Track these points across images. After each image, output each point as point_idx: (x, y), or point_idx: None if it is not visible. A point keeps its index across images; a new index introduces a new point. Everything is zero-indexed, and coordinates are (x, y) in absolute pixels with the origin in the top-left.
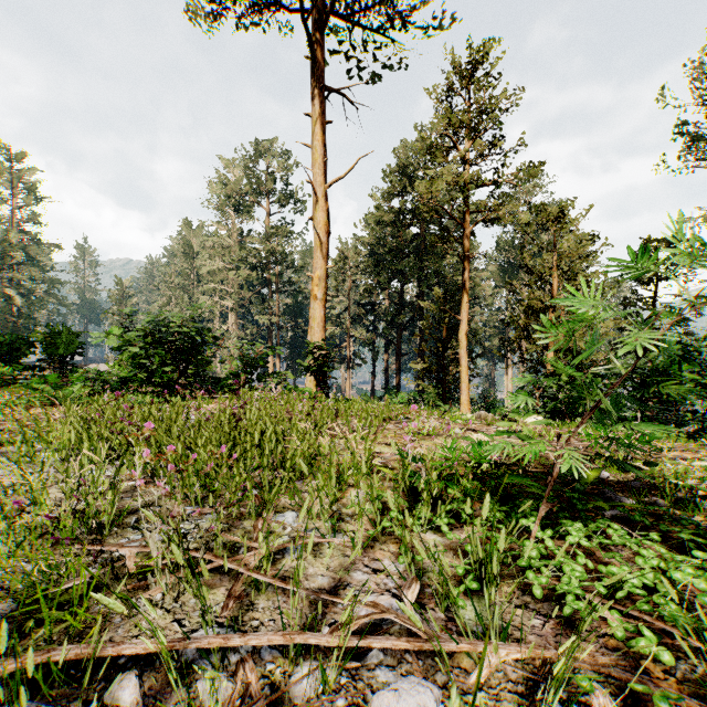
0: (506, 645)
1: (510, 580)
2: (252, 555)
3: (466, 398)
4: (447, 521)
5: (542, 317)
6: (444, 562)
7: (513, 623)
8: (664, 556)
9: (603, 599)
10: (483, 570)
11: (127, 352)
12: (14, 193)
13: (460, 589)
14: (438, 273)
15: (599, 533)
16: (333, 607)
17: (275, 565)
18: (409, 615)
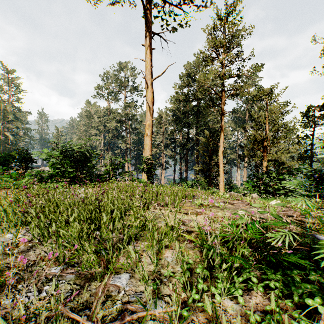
0: None
1: None
2: None
3: (222, 184)
4: (242, 293)
5: None
6: None
7: None
8: None
9: None
10: None
11: (51, 162)
12: (10, 88)
13: None
14: (205, 123)
15: None
16: None
17: None
18: None
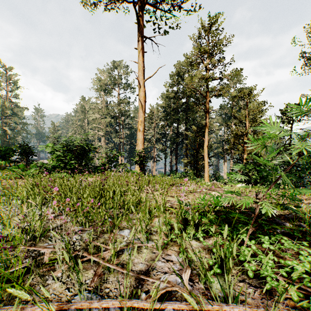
0: (237, 305)
1: (236, 267)
2: (107, 252)
3: (207, 175)
4: (202, 235)
5: (250, 136)
6: (204, 261)
7: (238, 291)
8: (310, 254)
9: (284, 278)
10: (224, 265)
11: (55, 154)
12: (7, 85)
13: (211, 272)
14: (194, 119)
15: (277, 241)
16: (146, 281)
17: (118, 257)
18: (190, 303)
